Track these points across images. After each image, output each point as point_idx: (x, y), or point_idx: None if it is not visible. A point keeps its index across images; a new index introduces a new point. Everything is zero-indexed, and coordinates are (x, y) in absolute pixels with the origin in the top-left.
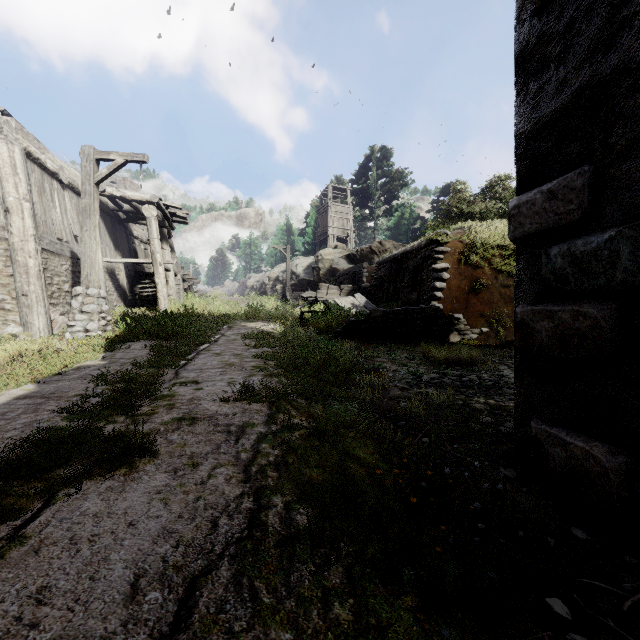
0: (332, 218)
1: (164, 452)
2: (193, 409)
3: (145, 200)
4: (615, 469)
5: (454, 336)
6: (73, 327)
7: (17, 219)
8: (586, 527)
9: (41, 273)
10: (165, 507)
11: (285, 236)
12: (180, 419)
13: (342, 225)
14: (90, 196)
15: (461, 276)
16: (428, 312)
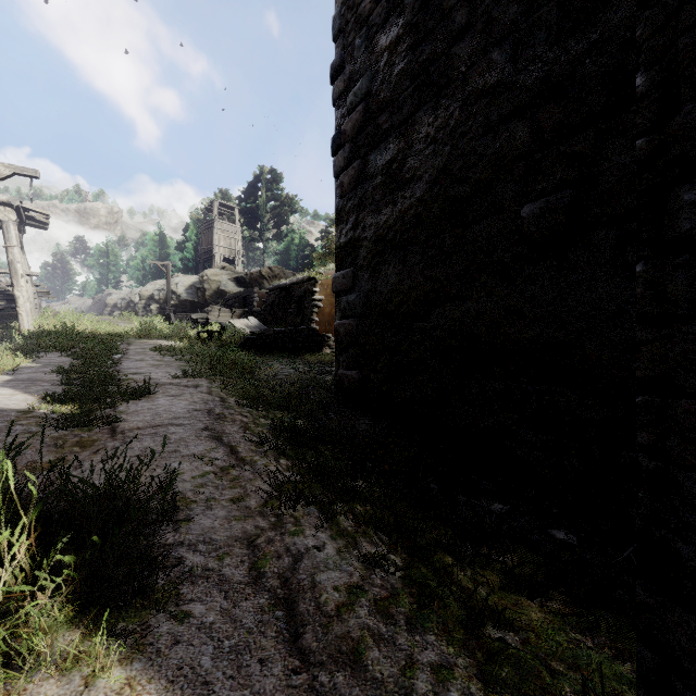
0: (218, 236)
1: (160, 393)
2: (157, 382)
3: (0, 201)
4: (357, 378)
5: (326, 350)
6: None
7: None
8: (351, 404)
9: None
10: (181, 402)
11: (158, 248)
12: (153, 385)
13: (229, 245)
14: None
15: (332, 306)
16: (308, 332)
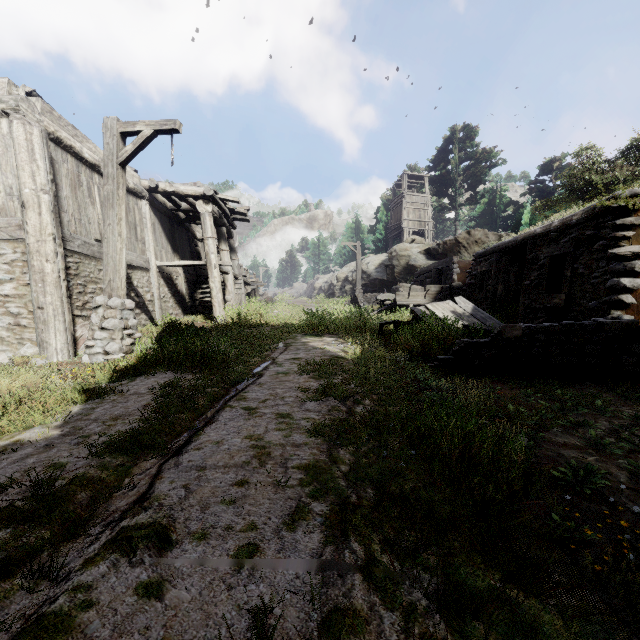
0: (407, 210)
1: None
2: None
3: (199, 194)
4: None
5: None
6: (92, 348)
7: (33, 215)
8: None
9: (61, 280)
10: None
11: (354, 234)
12: None
13: (418, 217)
14: (113, 181)
15: None
16: (612, 330)
